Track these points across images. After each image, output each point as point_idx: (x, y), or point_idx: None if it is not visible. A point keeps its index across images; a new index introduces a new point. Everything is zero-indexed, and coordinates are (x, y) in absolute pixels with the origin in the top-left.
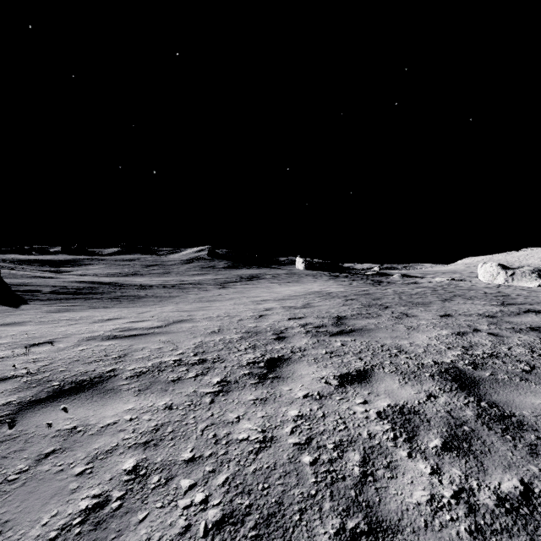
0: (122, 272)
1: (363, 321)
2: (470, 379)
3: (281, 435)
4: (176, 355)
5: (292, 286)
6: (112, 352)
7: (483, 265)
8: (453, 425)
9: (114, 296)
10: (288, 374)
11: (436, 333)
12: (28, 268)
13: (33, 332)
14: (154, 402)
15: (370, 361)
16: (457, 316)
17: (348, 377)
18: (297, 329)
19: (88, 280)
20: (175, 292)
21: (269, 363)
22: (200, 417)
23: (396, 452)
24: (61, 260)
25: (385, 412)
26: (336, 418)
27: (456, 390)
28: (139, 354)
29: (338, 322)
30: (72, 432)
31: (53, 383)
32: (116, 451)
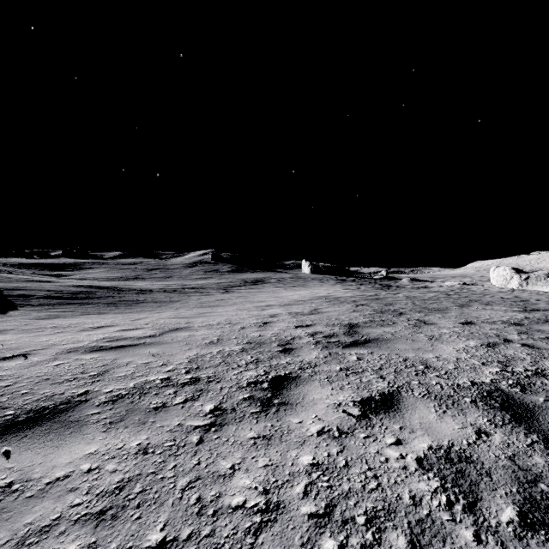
0: (123, 276)
1: (377, 330)
2: (522, 406)
3: (290, 499)
4: (165, 372)
5: (298, 290)
6: (91, 369)
7: (495, 269)
8: (524, 482)
9: (111, 301)
10: (297, 398)
11: (463, 344)
12: (27, 272)
13: (11, 342)
14: (125, 442)
15: (394, 380)
16: (481, 324)
17: (371, 403)
18: (305, 339)
19: (86, 284)
20: (176, 297)
21: (274, 384)
22: (182, 466)
23: (456, 532)
24: (61, 264)
25: (427, 458)
26: (364, 468)
27: (511, 423)
28: (121, 371)
29: (350, 331)
30: (3, 493)
31: (7, 411)
32: (55, 529)
